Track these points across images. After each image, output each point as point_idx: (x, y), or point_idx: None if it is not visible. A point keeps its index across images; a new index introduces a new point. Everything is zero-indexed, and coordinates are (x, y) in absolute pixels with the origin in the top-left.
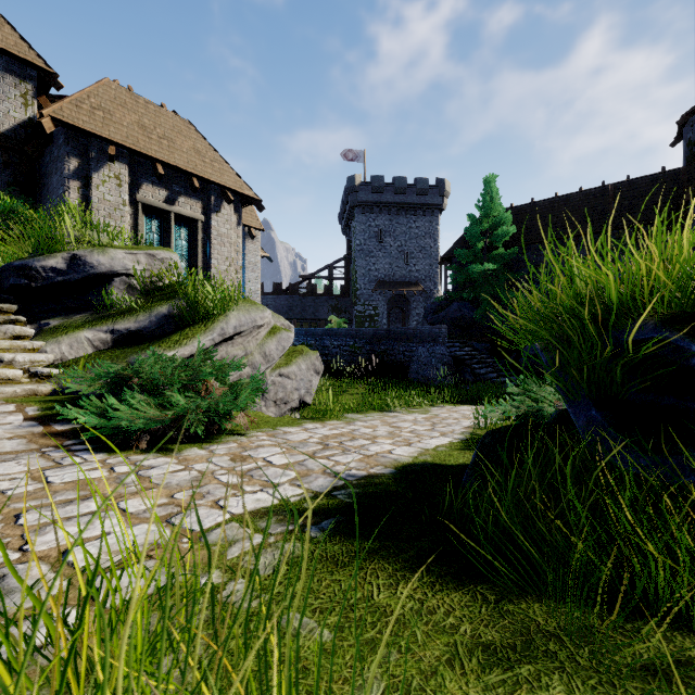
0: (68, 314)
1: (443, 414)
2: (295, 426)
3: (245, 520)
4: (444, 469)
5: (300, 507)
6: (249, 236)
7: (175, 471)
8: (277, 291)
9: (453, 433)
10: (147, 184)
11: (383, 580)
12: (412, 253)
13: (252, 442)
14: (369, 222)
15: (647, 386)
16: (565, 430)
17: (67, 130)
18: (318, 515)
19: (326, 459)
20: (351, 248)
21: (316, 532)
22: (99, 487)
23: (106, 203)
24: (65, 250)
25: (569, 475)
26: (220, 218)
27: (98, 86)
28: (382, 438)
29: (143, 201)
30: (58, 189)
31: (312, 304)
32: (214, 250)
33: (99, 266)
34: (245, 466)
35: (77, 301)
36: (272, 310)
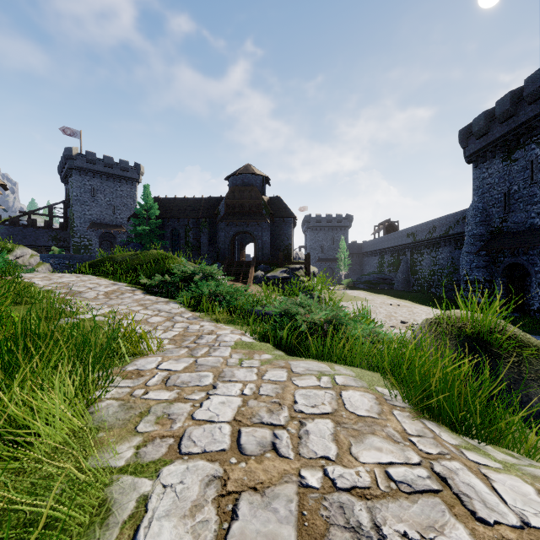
0: None
1: None
2: None
3: None
4: None
5: None
6: None
7: None
8: None
9: None
10: None
11: None
12: (118, 206)
13: None
14: (85, 181)
15: None
16: None
17: None
18: None
19: None
20: (69, 196)
21: None
22: None
23: None
24: None
25: None
26: None
27: None
28: None
29: None
30: None
31: (33, 234)
32: None
33: None
34: None
35: None
36: None
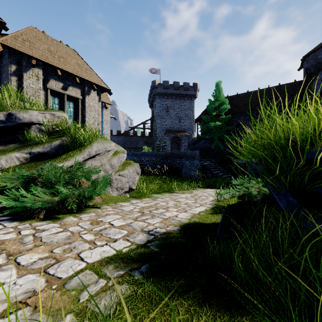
0: (7, 144)
1: (199, 193)
2: (127, 201)
3: (95, 268)
4: (205, 226)
5: (128, 256)
6: (104, 107)
7: (57, 233)
8: (118, 134)
9: (206, 204)
10: (52, 79)
11: (182, 315)
12: (182, 117)
13: (103, 212)
14: (162, 102)
15: (321, 184)
16: (268, 205)
17: (10, 51)
18: (139, 261)
19: (143, 222)
20: (153, 114)
21: (138, 275)
22: (7, 245)
23: (31, 88)
24: (5, 110)
25: (287, 237)
26: (90, 98)
27: (27, 29)
28: (171, 208)
29: (50, 88)
30: (5, 80)
31: (135, 140)
32: (87, 113)
33: (23, 119)
34: (98, 227)
35: (11, 137)
36: (116, 143)
